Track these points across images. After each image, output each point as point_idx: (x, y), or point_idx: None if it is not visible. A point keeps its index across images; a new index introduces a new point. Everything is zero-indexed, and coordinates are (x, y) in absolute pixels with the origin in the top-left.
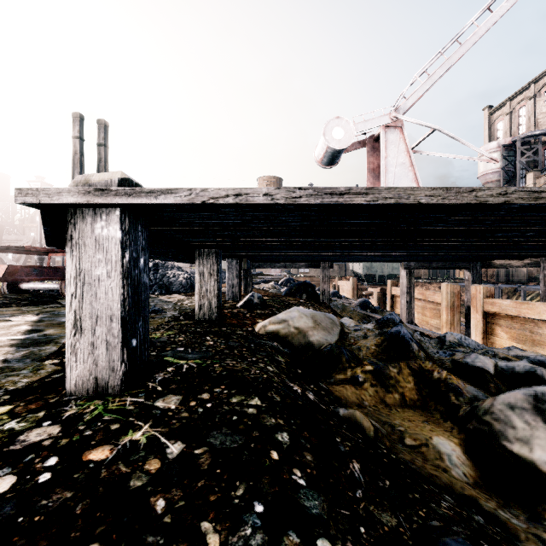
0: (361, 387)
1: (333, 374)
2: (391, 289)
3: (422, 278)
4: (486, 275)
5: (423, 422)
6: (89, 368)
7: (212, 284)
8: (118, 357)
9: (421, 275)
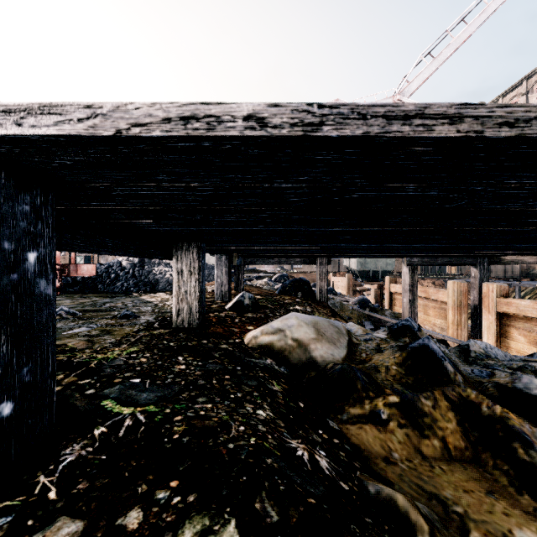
0: (385, 428)
1: (346, 406)
2: (389, 286)
3: None
4: None
5: (487, 495)
6: None
7: (192, 285)
8: None
9: None
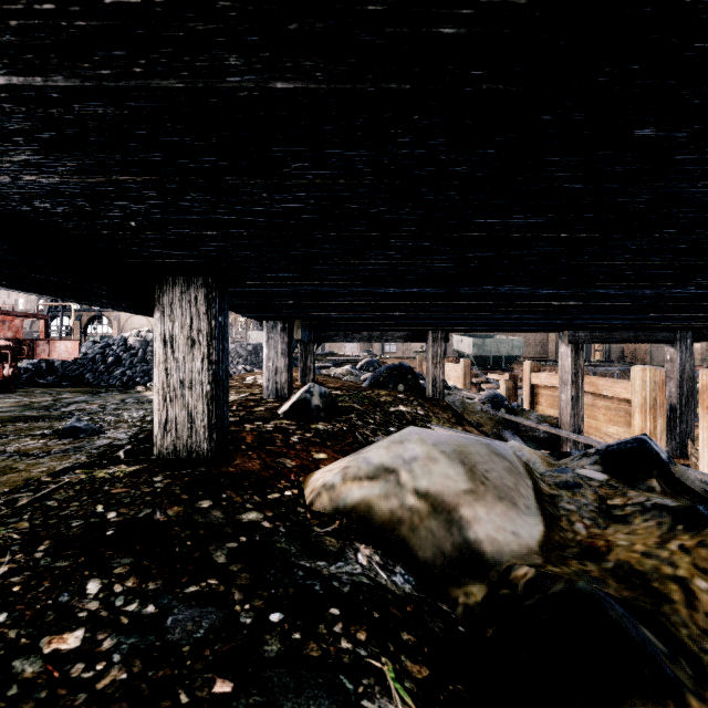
0: None
1: None
2: (530, 376)
3: (549, 360)
4: (635, 357)
5: None
6: None
7: (194, 367)
8: None
9: (547, 356)
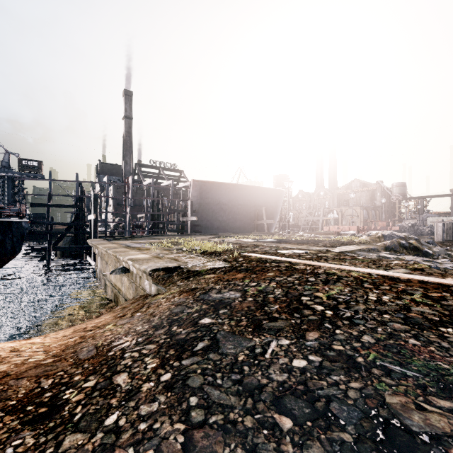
0: None
1: None
2: None
3: None
4: None
5: None
6: (438, 238)
7: (450, 231)
8: (441, 237)
9: None
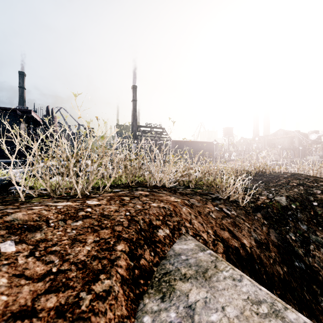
0: None
1: None
2: None
3: None
4: None
5: None
6: None
7: None
8: None
9: None
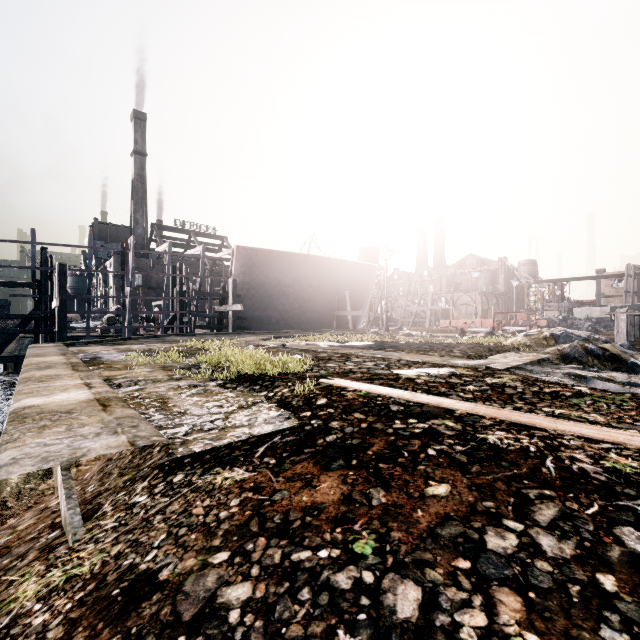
0: None
1: None
2: None
3: None
4: None
5: None
6: (619, 338)
7: (631, 327)
8: (625, 337)
9: None
